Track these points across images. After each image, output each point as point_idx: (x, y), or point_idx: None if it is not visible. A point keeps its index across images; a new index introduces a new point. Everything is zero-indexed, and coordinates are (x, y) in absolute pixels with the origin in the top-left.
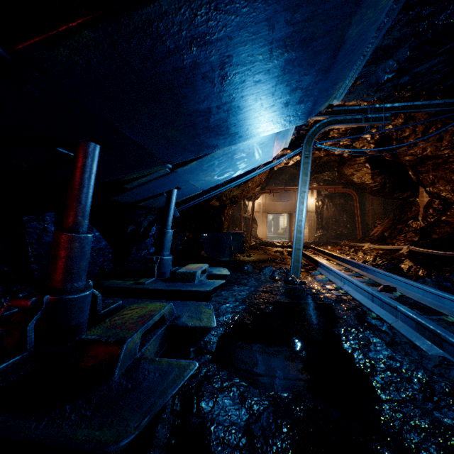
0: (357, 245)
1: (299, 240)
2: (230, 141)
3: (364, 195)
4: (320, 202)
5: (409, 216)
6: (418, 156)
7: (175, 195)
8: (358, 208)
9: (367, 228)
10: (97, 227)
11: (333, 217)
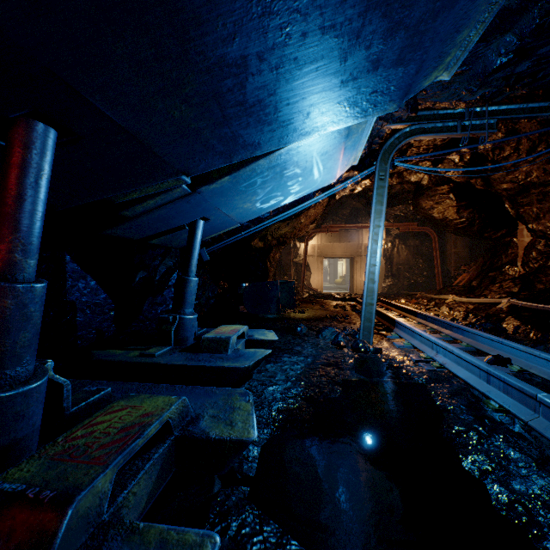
0: (438, 297)
1: (372, 291)
2: (280, 137)
3: (445, 235)
4: (389, 244)
5: (504, 261)
6: (520, 183)
7: (201, 229)
8: (438, 251)
9: (449, 276)
10: (92, 274)
11: (406, 262)
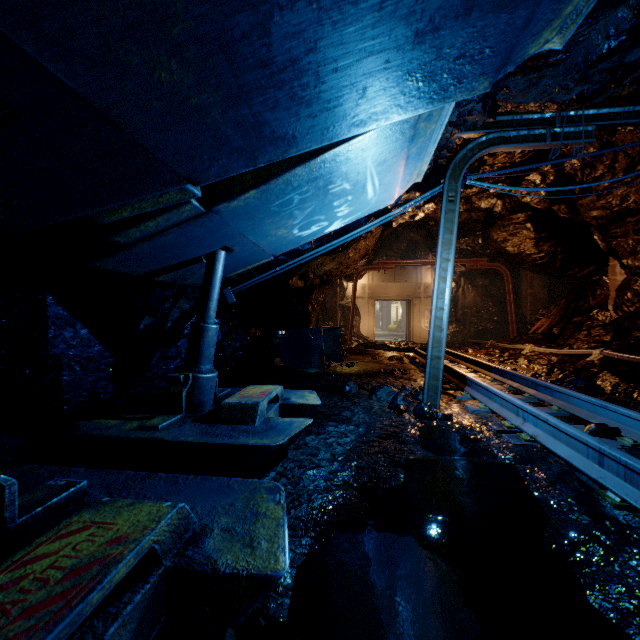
0: (513, 347)
1: (439, 341)
2: (324, 128)
3: (520, 273)
4: (453, 283)
5: (592, 304)
6: (614, 209)
7: (222, 262)
8: (511, 292)
9: (524, 322)
10: (83, 320)
11: (473, 305)
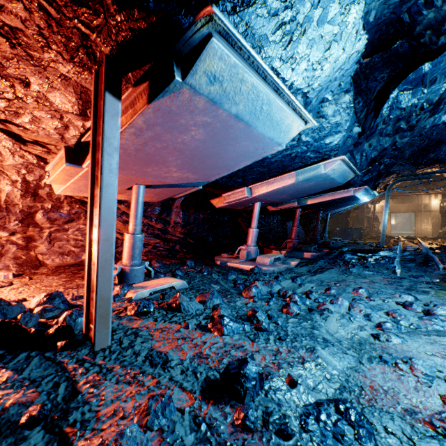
0: None
1: (384, 230)
2: (348, 206)
3: None
4: (444, 203)
5: None
6: None
7: (329, 215)
8: None
9: None
10: (301, 225)
11: None
